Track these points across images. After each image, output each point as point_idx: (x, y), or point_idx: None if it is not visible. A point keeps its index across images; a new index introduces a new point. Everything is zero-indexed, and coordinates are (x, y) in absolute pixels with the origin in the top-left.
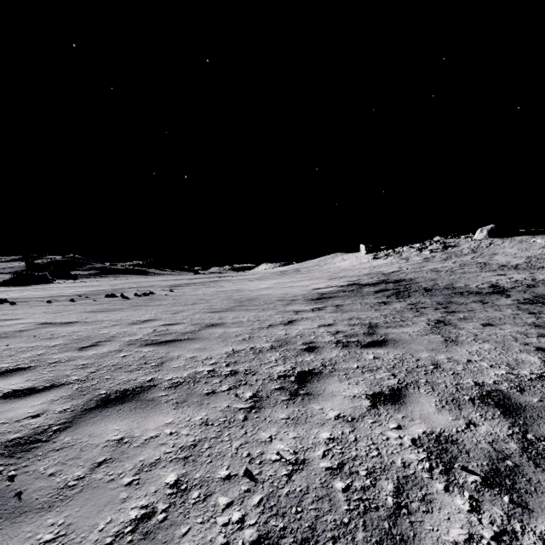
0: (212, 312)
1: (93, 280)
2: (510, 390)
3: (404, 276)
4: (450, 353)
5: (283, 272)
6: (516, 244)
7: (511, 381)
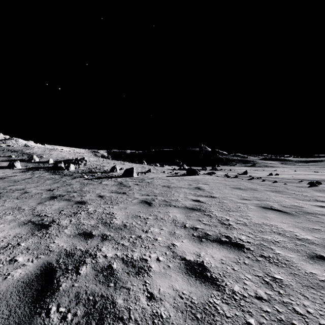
0: (269, 207)
1: None
2: None
3: None
4: None
5: None
6: None
7: None
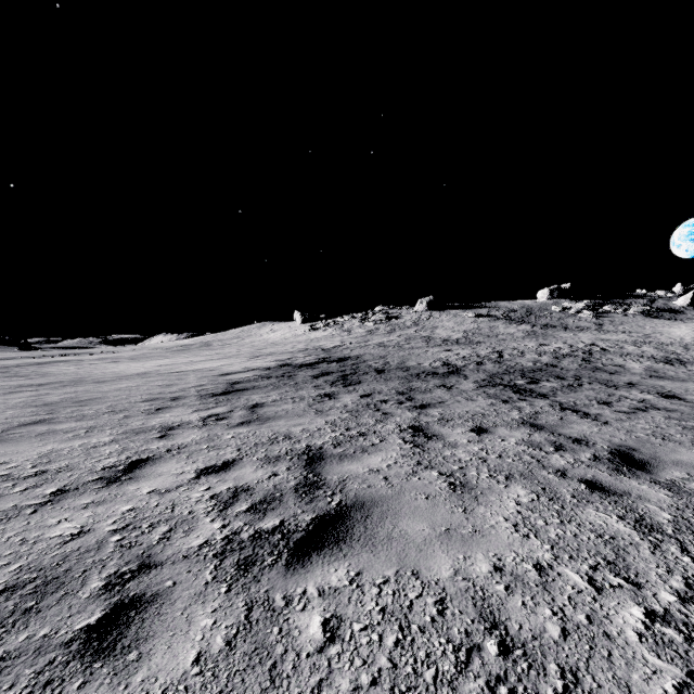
0: None
1: None
2: None
3: (348, 352)
4: (488, 542)
5: (184, 346)
6: (452, 318)
7: None
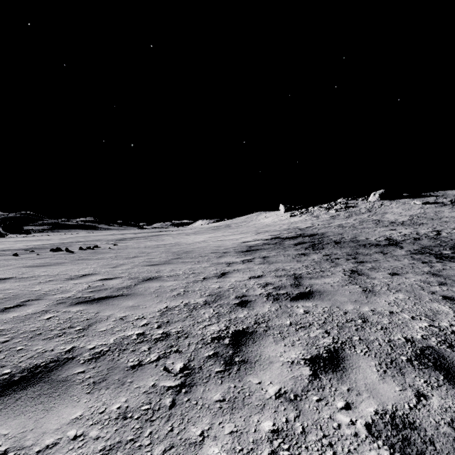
0: (151, 265)
1: (45, 234)
2: (440, 346)
3: (316, 231)
4: (372, 305)
5: (216, 227)
6: (401, 205)
7: (437, 335)
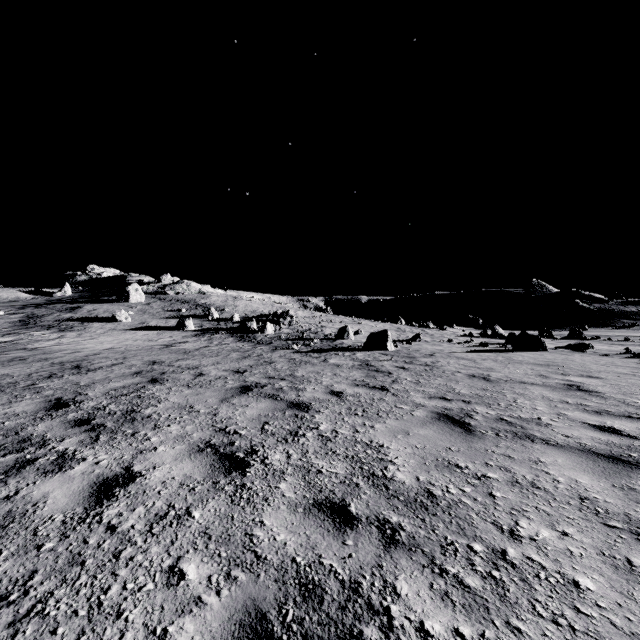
0: None
1: None
2: None
3: None
4: None
5: None
6: None
7: None
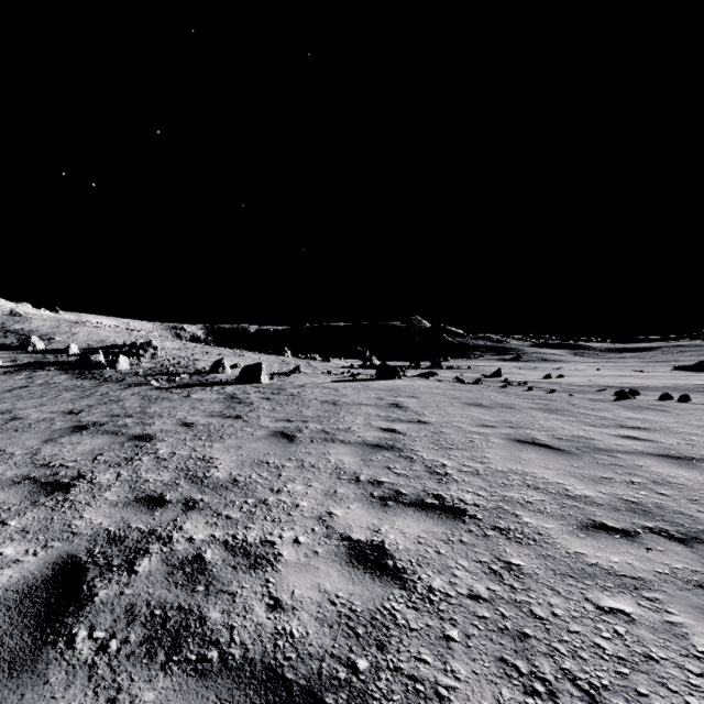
0: (528, 441)
1: None
2: None
3: None
4: None
5: None
6: None
7: None
